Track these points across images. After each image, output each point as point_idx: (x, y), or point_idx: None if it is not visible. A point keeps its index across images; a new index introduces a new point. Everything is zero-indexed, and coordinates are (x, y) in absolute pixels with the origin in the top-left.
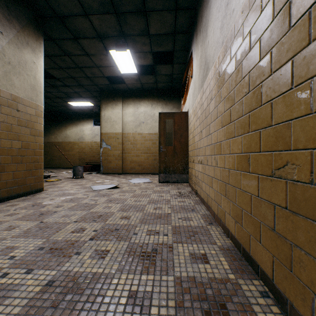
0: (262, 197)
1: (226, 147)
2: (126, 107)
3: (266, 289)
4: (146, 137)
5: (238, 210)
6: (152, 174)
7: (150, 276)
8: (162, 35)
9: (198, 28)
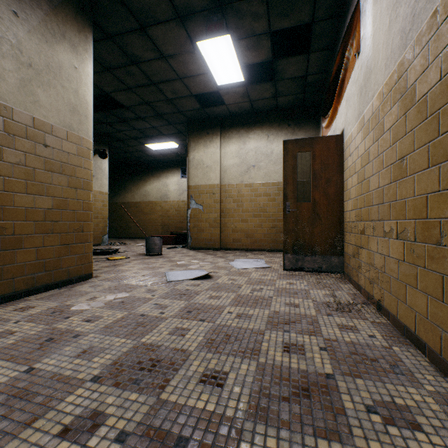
0: None
1: None
2: (226, 143)
3: None
4: (258, 190)
5: None
6: (269, 251)
7: None
8: None
9: None
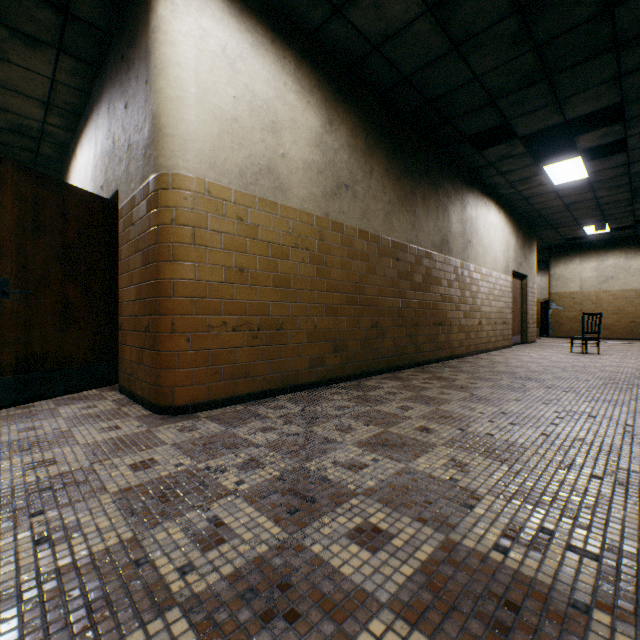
0: None
1: None
2: (584, 261)
3: None
4: (616, 295)
5: None
6: (626, 340)
7: None
8: None
9: None
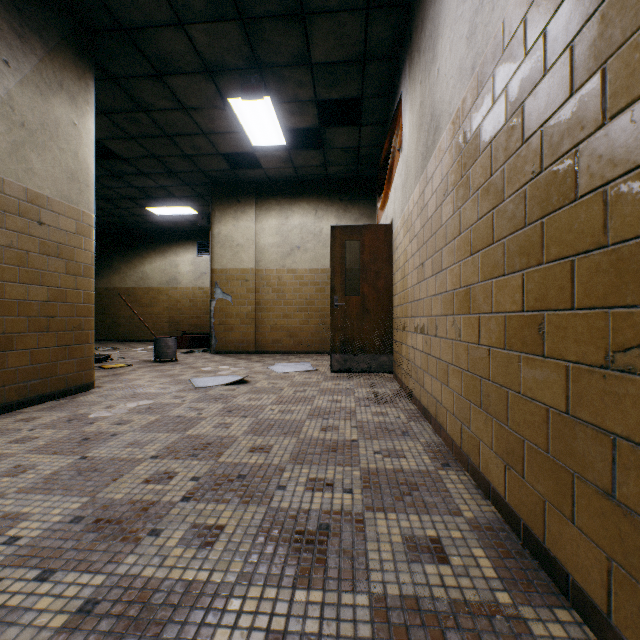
0: (579, 416)
1: (482, 299)
2: (264, 216)
3: (591, 633)
4: (304, 278)
5: (513, 439)
6: (317, 354)
7: (314, 594)
8: (337, 65)
9: (414, 45)
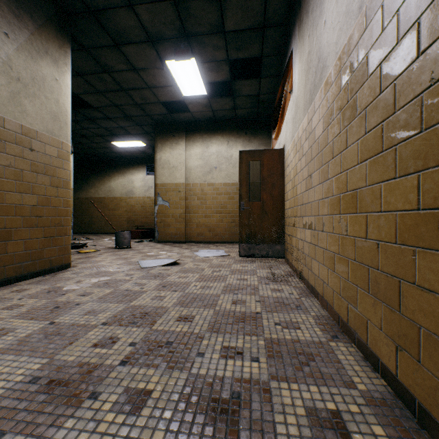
0: None
1: (370, 200)
2: (191, 146)
3: None
4: (220, 189)
5: (407, 325)
6: (229, 243)
7: None
8: (244, 32)
9: (303, 10)
